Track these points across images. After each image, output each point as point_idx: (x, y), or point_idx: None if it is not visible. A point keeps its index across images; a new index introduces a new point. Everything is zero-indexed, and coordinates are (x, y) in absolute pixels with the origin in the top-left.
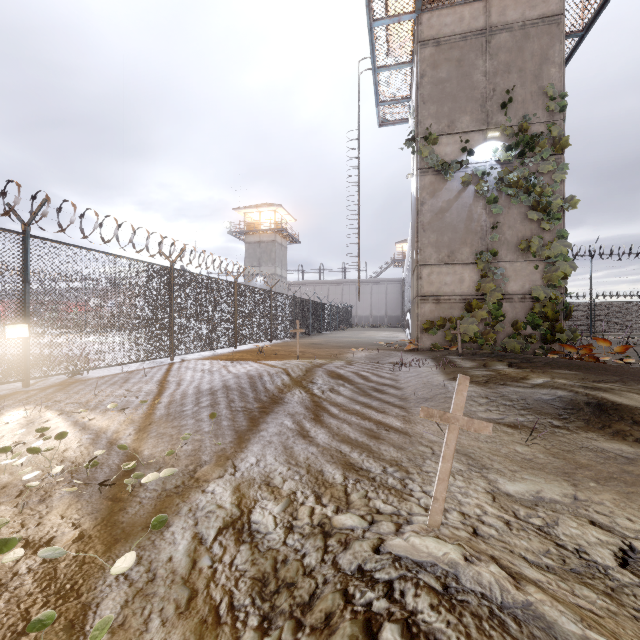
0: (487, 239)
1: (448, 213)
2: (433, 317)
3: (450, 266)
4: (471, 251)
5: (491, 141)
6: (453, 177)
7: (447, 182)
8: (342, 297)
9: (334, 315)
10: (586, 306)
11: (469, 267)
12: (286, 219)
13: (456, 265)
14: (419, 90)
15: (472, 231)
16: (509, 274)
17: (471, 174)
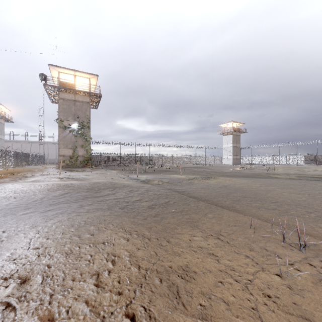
0: (75, 144)
1: (66, 137)
2: (62, 160)
3: (67, 149)
4: (71, 146)
5: (76, 124)
6: (67, 130)
7: (66, 130)
8: (40, 149)
9: (35, 158)
10: (126, 157)
11: (71, 149)
12: (4, 109)
13: (68, 149)
14: (59, 109)
15: (72, 142)
16: (79, 151)
17: (71, 130)
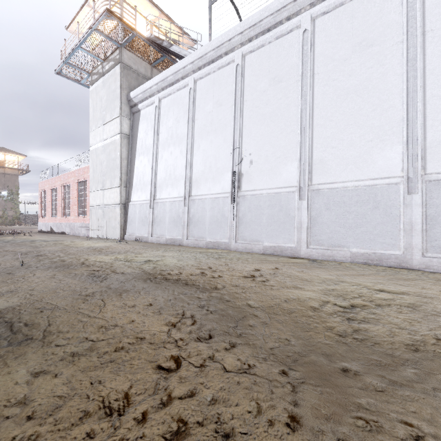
0: (5, 207)
1: None
2: None
3: None
4: (1, 208)
5: (6, 191)
6: None
7: None
8: None
9: None
10: None
11: (1, 211)
12: None
13: None
14: None
15: (2, 205)
16: (9, 212)
17: (1, 196)
